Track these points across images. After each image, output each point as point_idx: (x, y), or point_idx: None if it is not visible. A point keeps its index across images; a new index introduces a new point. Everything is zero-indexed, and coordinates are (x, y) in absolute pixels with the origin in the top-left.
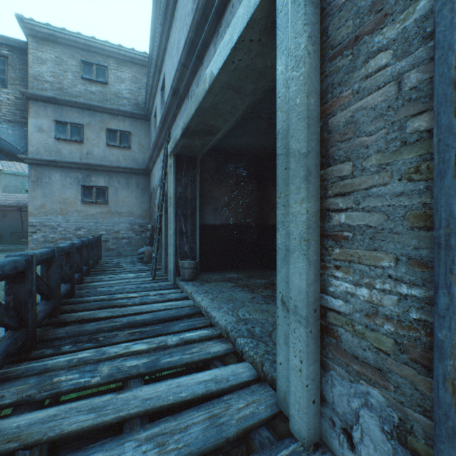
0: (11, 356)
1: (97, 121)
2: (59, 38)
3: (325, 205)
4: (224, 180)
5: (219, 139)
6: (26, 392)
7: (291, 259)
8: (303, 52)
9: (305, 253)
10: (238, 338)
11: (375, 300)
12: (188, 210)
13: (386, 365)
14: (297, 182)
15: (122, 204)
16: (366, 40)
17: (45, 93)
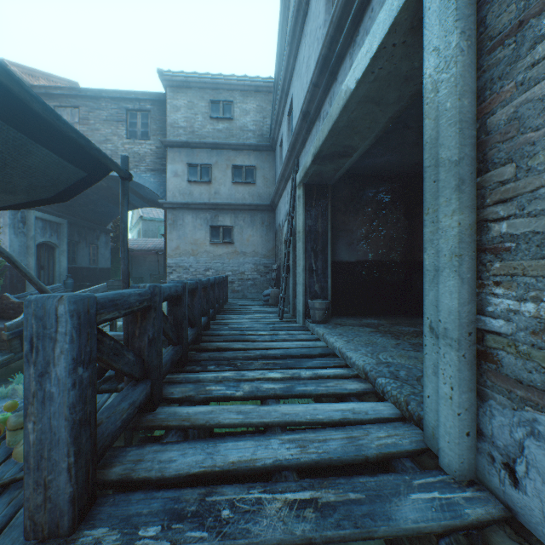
0: (174, 364)
1: (223, 159)
2: (191, 83)
3: (482, 216)
4: (361, 209)
5: (354, 160)
6: (187, 393)
7: (440, 278)
8: (454, 51)
9: (456, 269)
10: (378, 378)
11: (542, 314)
12: (318, 245)
13: None
14: (447, 193)
15: (247, 243)
16: (532, 24)
17: (180, 139)
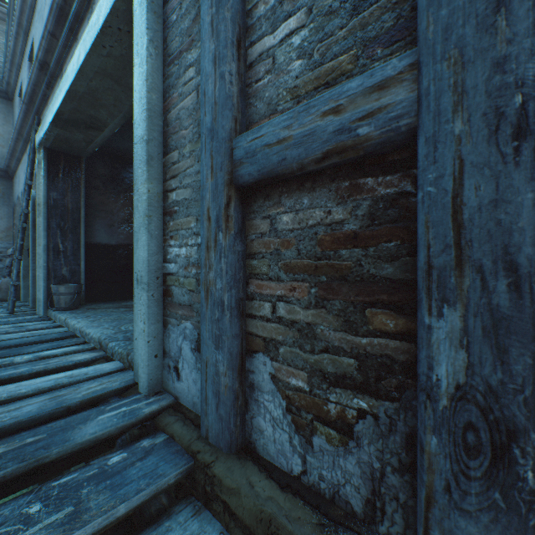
0: None
1: None
2: None
3: (166, 188)
4: (123, 192)
5: (108, 137)
6: None
7: (139, 236)
8: (146, 52)
9: (147, 227)
10: (110, 343)
11: (189, 254)
12: (68, 223)
13: (193, 299)
14: (143, 166)
15: None
16: (185, 56)
17: None
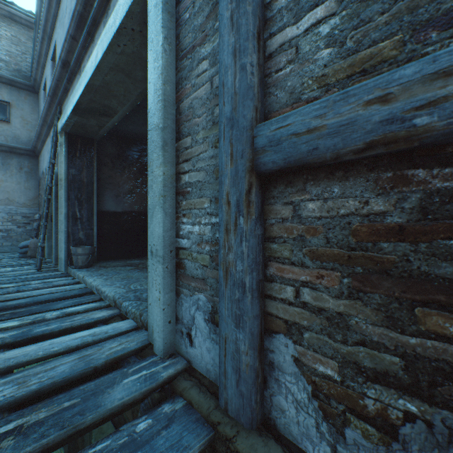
0: None
1: None
2: None
3: (178, 170)
4: (128, 167)
5: (117, 122)
6: None
7: (154, 213)
8: (161, 48)
9: (162, 206)
10: (124, 302)
11: (202, 232)
12: (84, 194)
13: (207, 274)
14: (158, 150)
15: None
16: (198, 50)
17: None
